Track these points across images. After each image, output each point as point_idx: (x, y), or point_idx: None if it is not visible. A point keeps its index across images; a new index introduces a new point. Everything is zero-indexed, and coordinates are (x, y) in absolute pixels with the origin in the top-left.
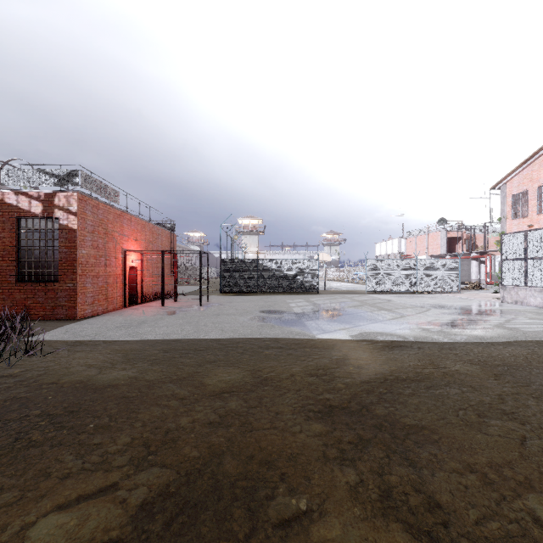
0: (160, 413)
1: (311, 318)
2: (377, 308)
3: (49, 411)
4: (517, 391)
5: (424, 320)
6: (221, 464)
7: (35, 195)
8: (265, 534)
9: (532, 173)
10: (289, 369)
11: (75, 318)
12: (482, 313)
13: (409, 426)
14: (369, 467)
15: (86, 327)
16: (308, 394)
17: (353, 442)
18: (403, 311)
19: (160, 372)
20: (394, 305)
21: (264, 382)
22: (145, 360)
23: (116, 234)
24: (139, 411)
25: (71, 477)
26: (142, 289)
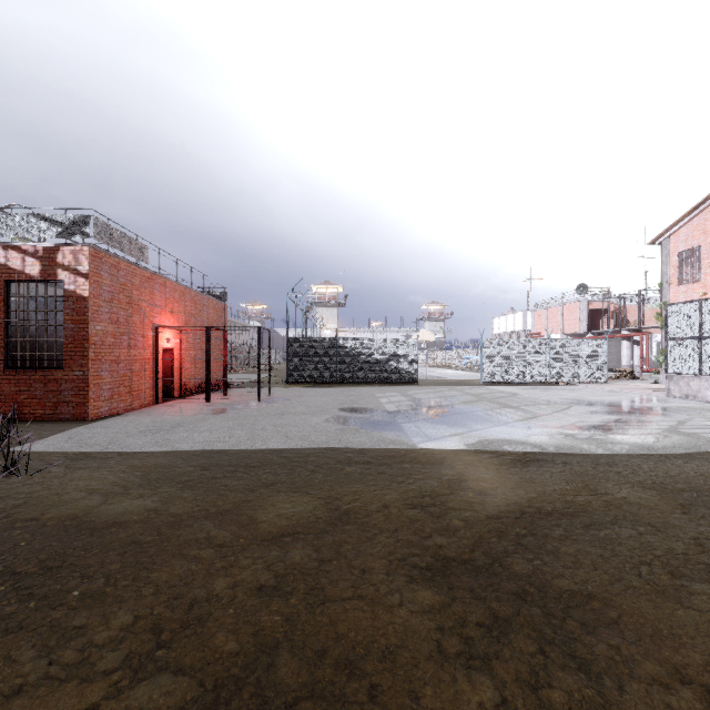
0: (185, 571)
1: (410, 419)
2: (498, 404)
3: (16, 568)
4: None
5: (566, 421)
6: (273, 667)
7: (30, 250)
8: None
9: (705, 223)
10: (381, 496)
11: (85, 419)
12: (643, 412)
13: (568, 593)
14: (514, 673)
15: (97, 432)
16: (410, 537)
17: (484, 623)
18: (535, 409)
19: (193, 502)
20: (522, 401)
21: (344, 517)
22: (173, 481)
23: (144, 304)
24: (153, 568)
25: (25, 692)
26: (180, 379)
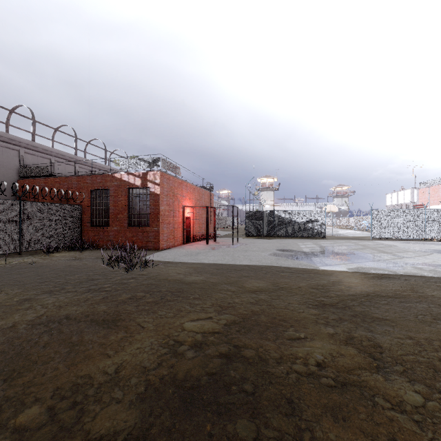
0: (223, 296)
1: (317, 256)
2: (377, 251)
3: (169, 290)
4: None
5: (421, 261)
6: (259, 317)
7: (137, 174)
8: (282, 341)
9: None
10: (297, 284)
11: (158, 249)
12: None
13: (376, 317)
14: (342, 329)
15: (167, 254)
16: (309, 296)
17: (335, 319)
18: (402, 254)
19: (218, 279)
20: (396, 249)
21: (280, 289)
22: (207, 272)
23: (179, 196)
24: (212, 294)
25: (191, 313)
26: (193, 232)
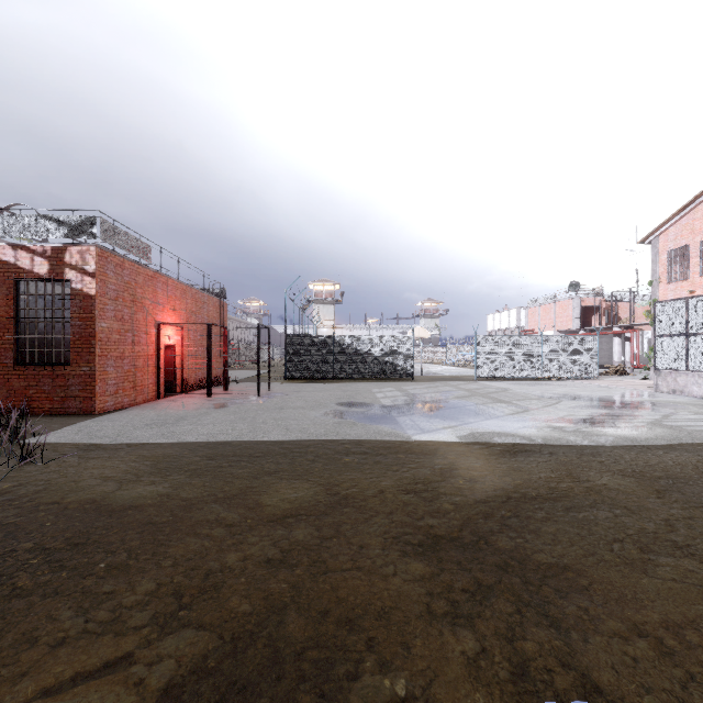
0: (199, 547)
1: (405, 413)
2: (491, 399)
3: (45, 544)
4: (689, 514)
5: (555, 415)
6: (283, 624)
7: (39, 250)
8: None
9: (693, 222)
10: (377, 483)
11: (92, 413)
12: (630, 406)
13: (545, 565)
14: (493, 629)
15: (105, 425)
16: (403, 518)
17: (468, 590)
18: (526, 404)
19: (202, 488)
20: (514, 396)
21: (343, 501)
22: (182, 470)
23: (147, 302)
24: (170, 544)
25: (67, 644)
26: (181, 375)
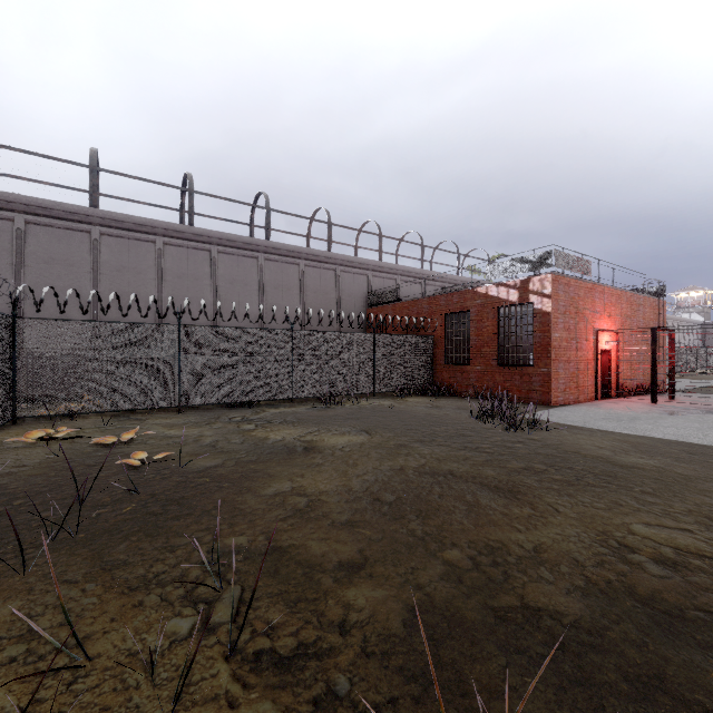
0: None
1: None
2: None
3: (588, 470)
4: None
5: None
6: None
7: (511, 284)
8: None
9: None
10: None
11: (548, 404)
12: None
13: None
14: None
15: (567, 414)
16: None
17: None
18: None
19: (693, 471)
20: None
21: None
22: (663, 455)
23: (587, 312)
24: (684, 494)
25: (641, 513)
26: (616, 379)
